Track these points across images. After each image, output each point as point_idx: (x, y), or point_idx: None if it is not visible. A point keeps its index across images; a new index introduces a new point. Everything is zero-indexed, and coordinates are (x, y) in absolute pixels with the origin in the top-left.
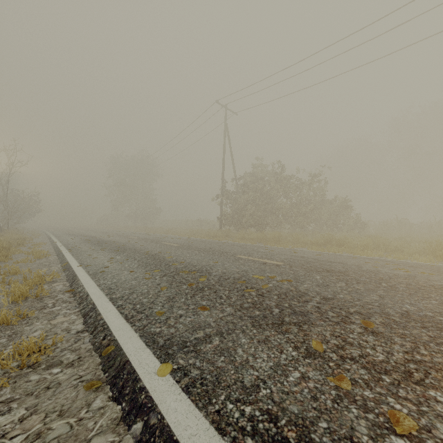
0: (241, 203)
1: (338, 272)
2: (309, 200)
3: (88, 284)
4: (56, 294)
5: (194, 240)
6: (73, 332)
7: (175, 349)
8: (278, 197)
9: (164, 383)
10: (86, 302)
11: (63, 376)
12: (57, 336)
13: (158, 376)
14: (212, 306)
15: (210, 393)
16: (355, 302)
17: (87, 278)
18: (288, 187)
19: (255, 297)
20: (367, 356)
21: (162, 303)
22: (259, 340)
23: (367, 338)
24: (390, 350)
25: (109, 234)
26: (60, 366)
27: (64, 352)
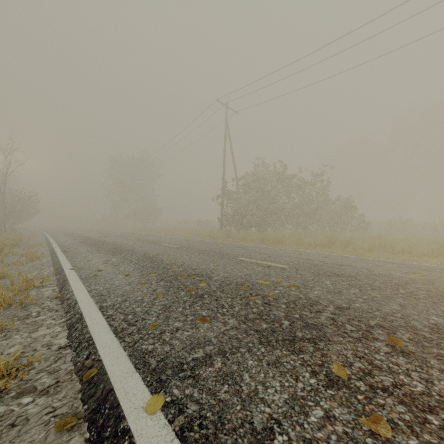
0: (242, 203)
1: (348, 276)
2: (312, 200)
3: (79, 289)
4: (43, 301)
5: (194, 241)
6: (54, 348)
7: (169, 373)
8: (280, 197)
9: (153, 423)
10: (73, 311)
11: (33, 408)
12: (36, 353)
13: (146, 413)
14: (213, 317)
15: (211, 440)
16: (374, 313)
17: (78, 283)
18: (290, 187)
19: (261, 307)
20: (403, 386)
21: (157, 313)
22: (268, 363)
23: (398, 360)
24: (428, 377)
25: (108, 235)
26: (32, 394)
27: (40, 375)
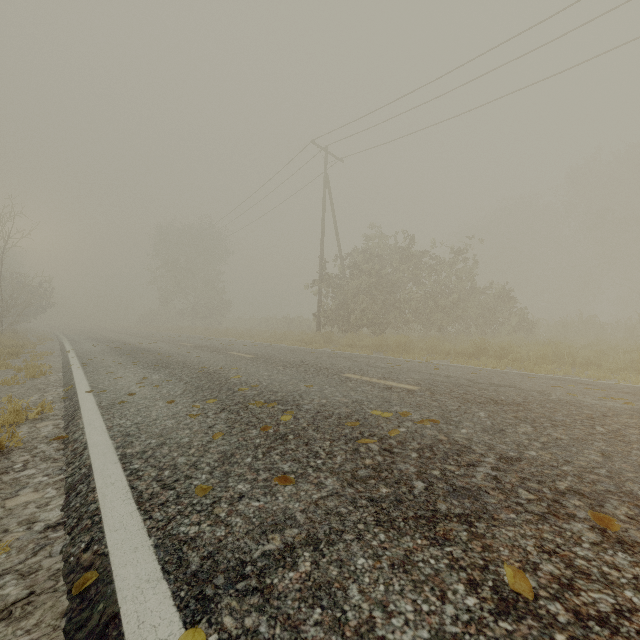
0: (348, 292)
1: (513, 404)
2: (451, 288)
3: (93, 425)
4: (36, 444)
5: (277, 348)
6: (36, 528)
7: (220, 583)
8: (404, 284)
9: None
10: (79, 461)
11: None
12: (5, 536)
13: None
14: (301, 474)
15: None
16: (562, 468)
17: (94, 414)
18: (420, 268)
19: (378, 456)
20: (634, 614)
21: (210, 467)
22: (392, 562)
23: (616, 559)
24: None
25: (151, 340)
26: None
27: (4, 579)
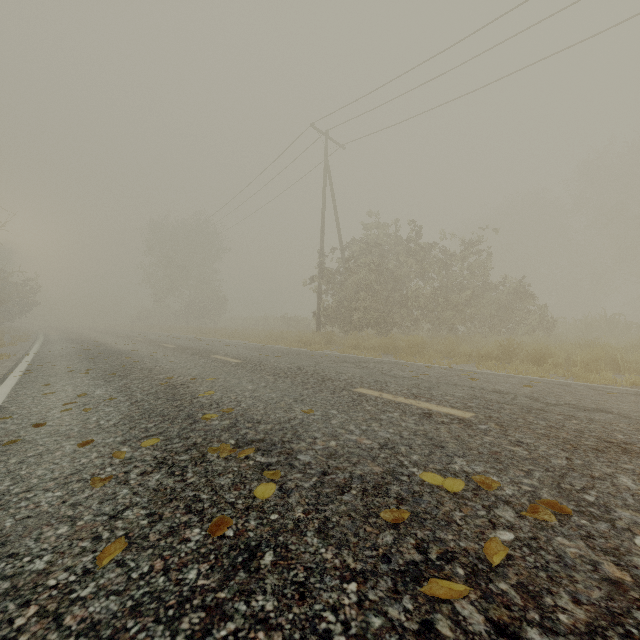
0: (351, 289)
1: None
2: (463, 284)
3: None
4: None
5: (271, 350)
6: None
7: None
8: (411, 279)
9: None
10: None
11: None
12: None
13: None
14: None
15: None
16: None
17: None
18: (429, 262)
19: None
20: None
21: None
22: None
23: None
24: None
25: (133, 340)
26: None
27: None
